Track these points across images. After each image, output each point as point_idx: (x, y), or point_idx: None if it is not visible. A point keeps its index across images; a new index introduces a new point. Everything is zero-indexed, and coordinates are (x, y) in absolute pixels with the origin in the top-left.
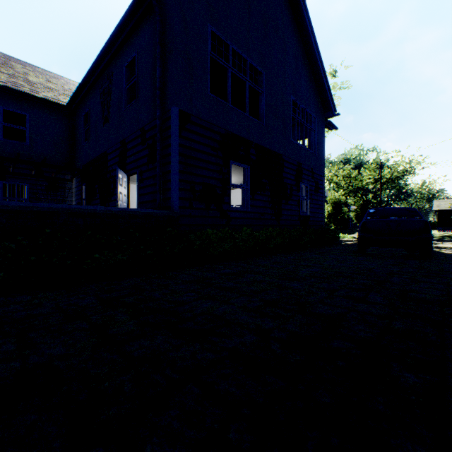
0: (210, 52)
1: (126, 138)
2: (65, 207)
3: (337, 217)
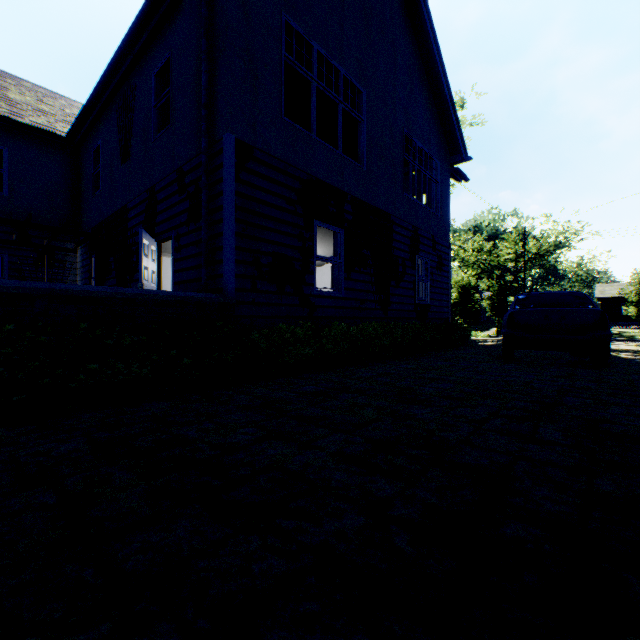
0: (285, 54)
1: (156, 185)
2: (44, 286)
3: (465, 308)
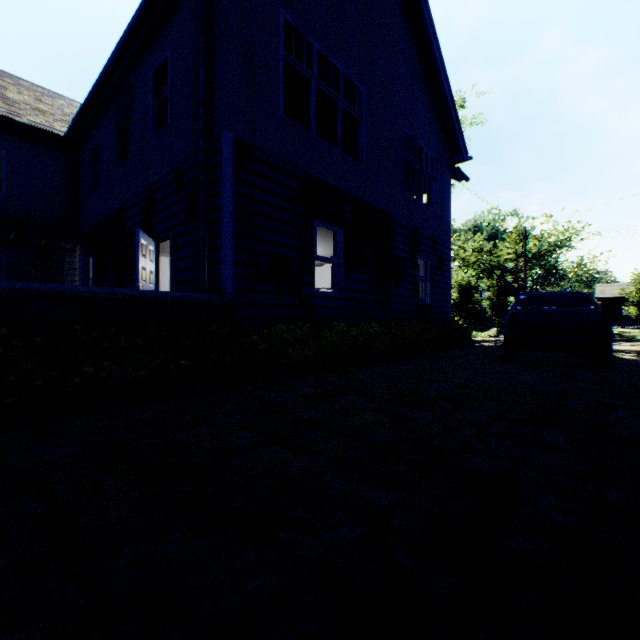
0: (284, 52)
1: (154, 184)
2: (38, 287)
3: (465, 308)
